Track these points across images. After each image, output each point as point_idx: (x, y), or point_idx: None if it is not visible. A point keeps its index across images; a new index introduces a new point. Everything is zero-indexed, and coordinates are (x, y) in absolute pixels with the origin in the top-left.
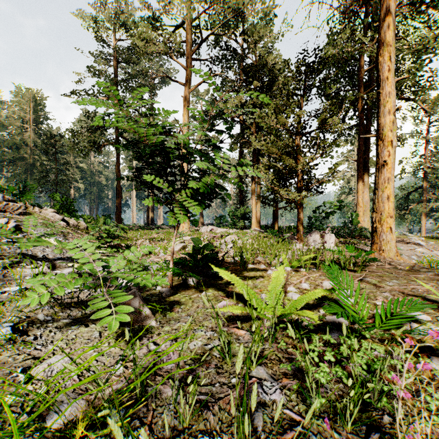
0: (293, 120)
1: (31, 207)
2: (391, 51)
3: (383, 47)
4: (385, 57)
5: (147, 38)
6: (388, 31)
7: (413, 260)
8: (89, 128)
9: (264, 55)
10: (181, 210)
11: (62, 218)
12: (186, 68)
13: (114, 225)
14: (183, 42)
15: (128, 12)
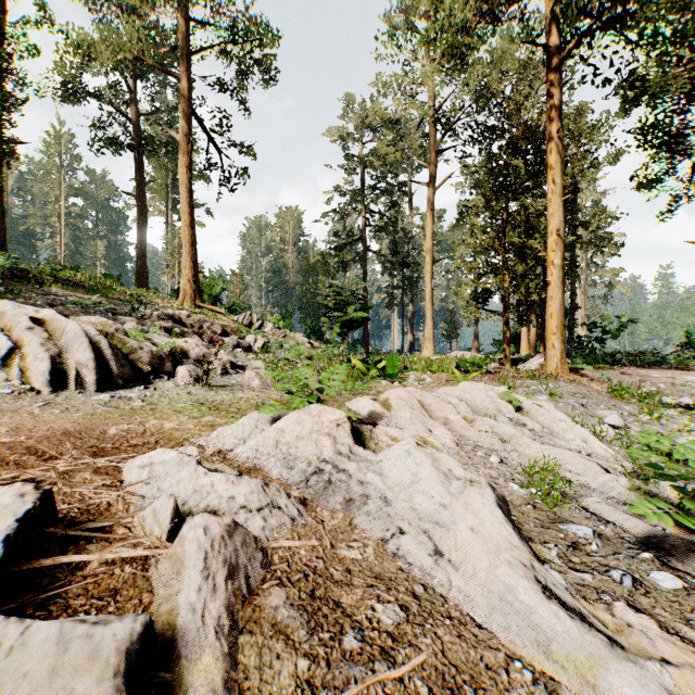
0: (485, 241)
1: (289, 332)
2: (554, 173)
3: (548, 170)
4: (549, 181)
5: (381, 153)
6: (550, 155)
7: (650, 388)
8: (337, 247)
9: (533, 119)
10: (338, 332)
11: (308, 341)
12: (428, 166)
13: (338, 345)
14: (426, 134)
15: (374, 109)
